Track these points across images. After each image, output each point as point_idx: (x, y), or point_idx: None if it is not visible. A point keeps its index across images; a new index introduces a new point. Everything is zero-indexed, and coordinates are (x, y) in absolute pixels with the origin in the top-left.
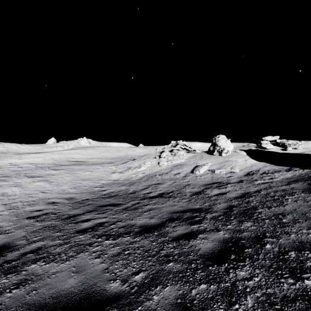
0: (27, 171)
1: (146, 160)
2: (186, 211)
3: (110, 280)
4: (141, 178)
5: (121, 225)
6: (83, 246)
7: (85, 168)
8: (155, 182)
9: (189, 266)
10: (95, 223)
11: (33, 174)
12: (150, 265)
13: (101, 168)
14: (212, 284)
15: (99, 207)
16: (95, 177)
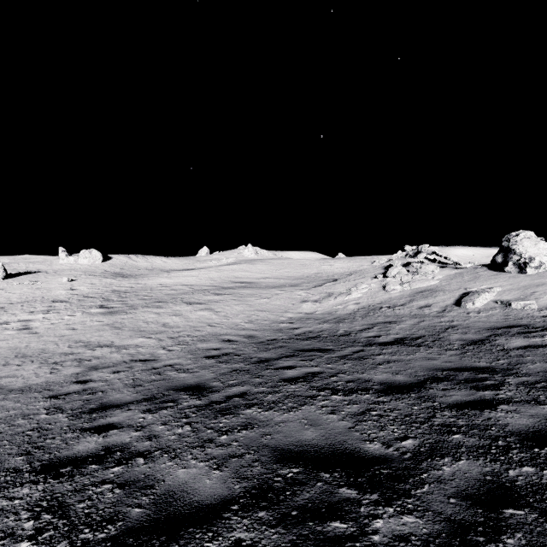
0: (183, 295)
1: (358, 282)
2: (460, 369)
3: (363, 440)
4: (354, 311)
5: (347, 378)
6: (303, 398)
7: (258, 294)
8: (383, 319)
9: (493, 443)
10: (304, 372)
11: (191, 300)
12: (421, 432)
13: (283, 293)
14: (545, 469)
15: (299, 352)
16: (276, 307)
